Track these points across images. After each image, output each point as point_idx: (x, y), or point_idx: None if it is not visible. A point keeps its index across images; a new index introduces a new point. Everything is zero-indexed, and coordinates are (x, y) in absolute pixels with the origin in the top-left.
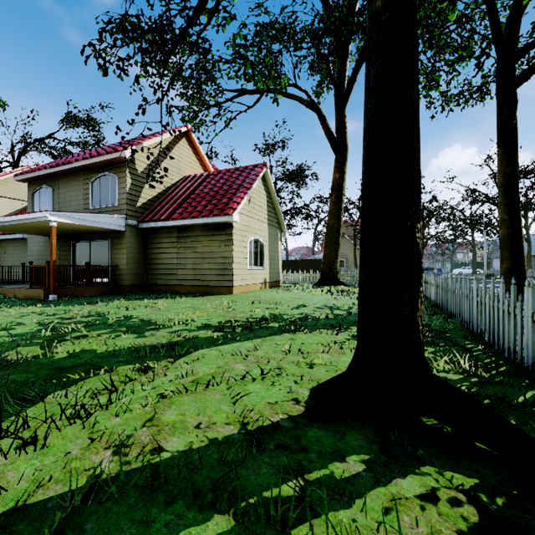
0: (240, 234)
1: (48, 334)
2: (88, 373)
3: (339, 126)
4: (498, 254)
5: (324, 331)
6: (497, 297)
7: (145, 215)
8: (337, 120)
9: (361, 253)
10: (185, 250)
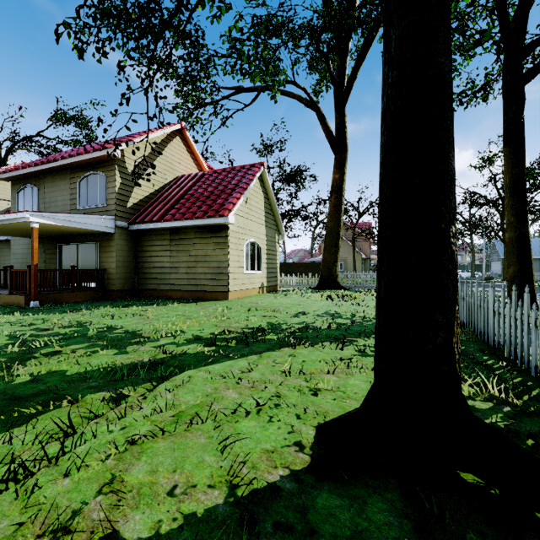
0: (236, 236)
1: (15, 350)
2: (48, 404)
3: (339, 125)
4: (497, 257)
5: (327, 344)
6: (521, 308)
7: (136, 216)
8: (336, 119)
9: (380, 262)
10: (179, 253)
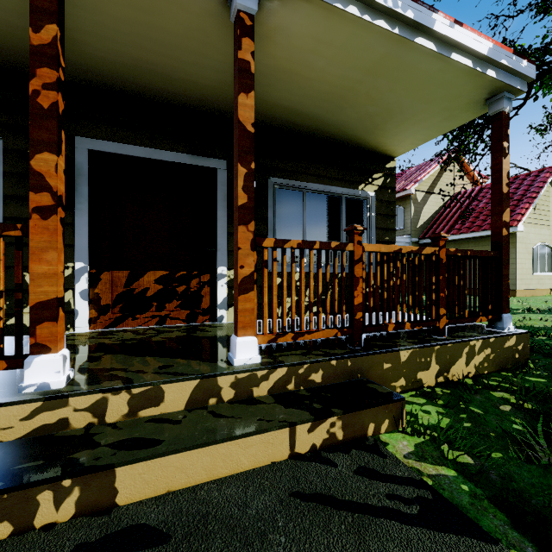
0: (523, 242)
1: None
2: None
3: None
4: None
5: None
6: None
7: (424, 233)
8: None
9: None
10: None
